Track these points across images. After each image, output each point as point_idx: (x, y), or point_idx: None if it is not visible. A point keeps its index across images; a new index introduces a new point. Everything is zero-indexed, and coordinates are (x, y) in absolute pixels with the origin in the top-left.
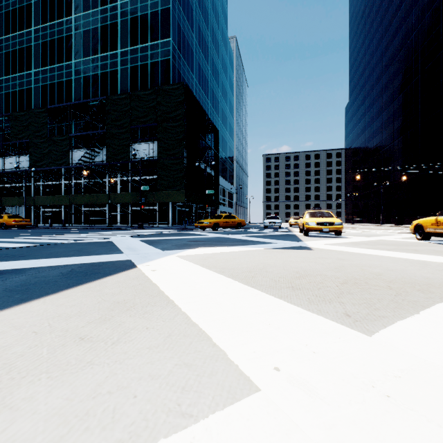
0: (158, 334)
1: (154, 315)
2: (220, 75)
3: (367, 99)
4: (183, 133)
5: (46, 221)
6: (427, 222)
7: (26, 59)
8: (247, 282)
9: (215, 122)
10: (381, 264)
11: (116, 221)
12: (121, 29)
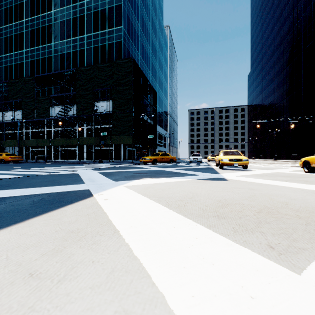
0: (102, 269)
1: (101, 247)
2: (158, 52)
3: (264, 69)
4: (131, 94)
5: (33, 158)
6: (313, 159)
7: (19, 42)
8: (180, 211)
9: (154, 86)
10: (284, 193)
11: (83, 158)
12: (87, 20)
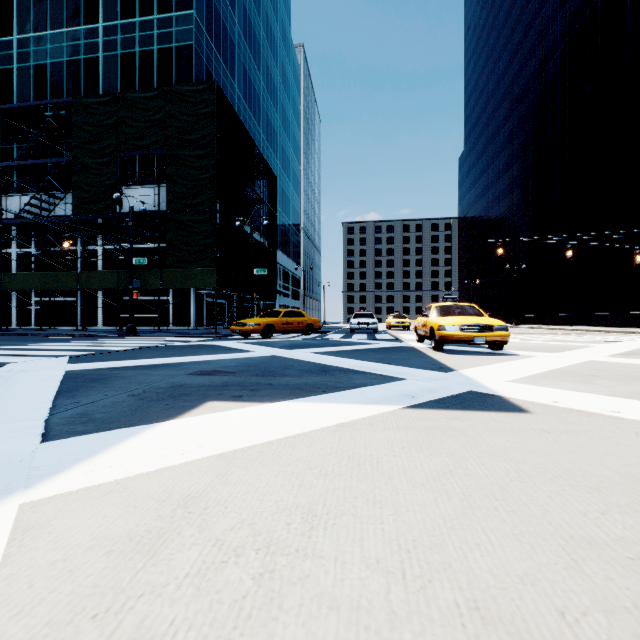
0: None
1: None
2: (279, 93)
3: (491, 146)
4: (212, 169)
5: None
6: None
7: None
8: None
9: (271, 164)
10: None
11: (96, 321)
12: None
